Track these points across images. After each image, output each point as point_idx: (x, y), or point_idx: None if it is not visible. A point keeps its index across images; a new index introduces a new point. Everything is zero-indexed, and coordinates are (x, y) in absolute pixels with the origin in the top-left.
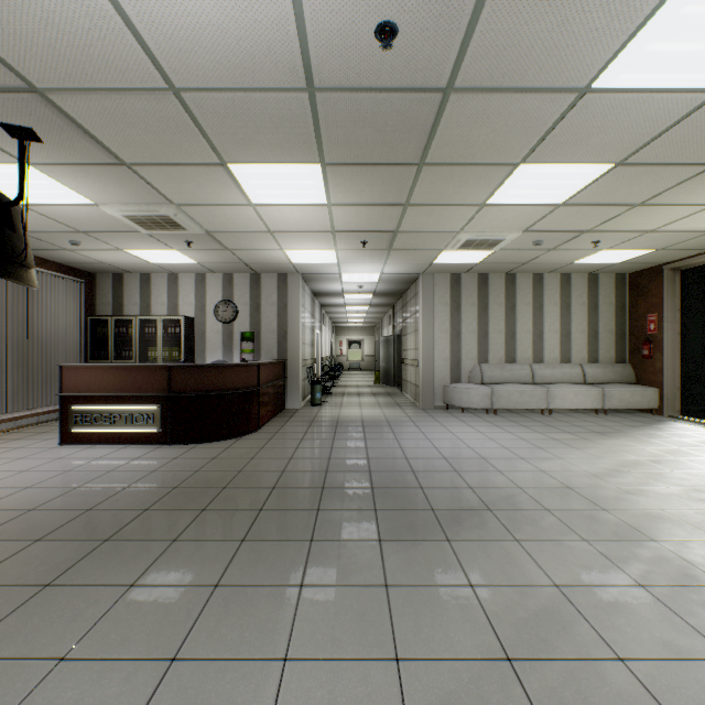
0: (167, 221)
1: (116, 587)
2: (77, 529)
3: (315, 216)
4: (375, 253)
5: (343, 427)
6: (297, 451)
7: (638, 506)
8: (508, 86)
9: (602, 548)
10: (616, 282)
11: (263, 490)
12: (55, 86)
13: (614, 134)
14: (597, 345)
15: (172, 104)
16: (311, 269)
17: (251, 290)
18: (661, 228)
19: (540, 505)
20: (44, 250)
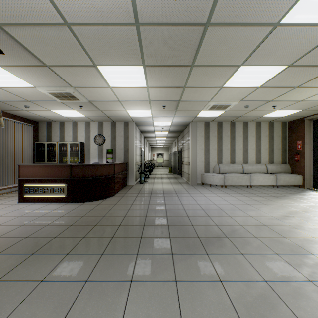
0: (70, 96)
1: (33, 282)
2: (19, 247)
3: (141, 93)
4: (169, 112)
5: (154, 194)
6: (132, 206)
7: (300, 235)
8: (238, 22)
9: (286, 258)
10: (282, 126)
11: (114, 226)
12: (6, 22)
13: (289, 49)
14: (273, 155)
15: (67, 32)
16: (139, 119)
17: (111, 129)
18: (306, 99)
19: (252, 234)
20: (13, 110)
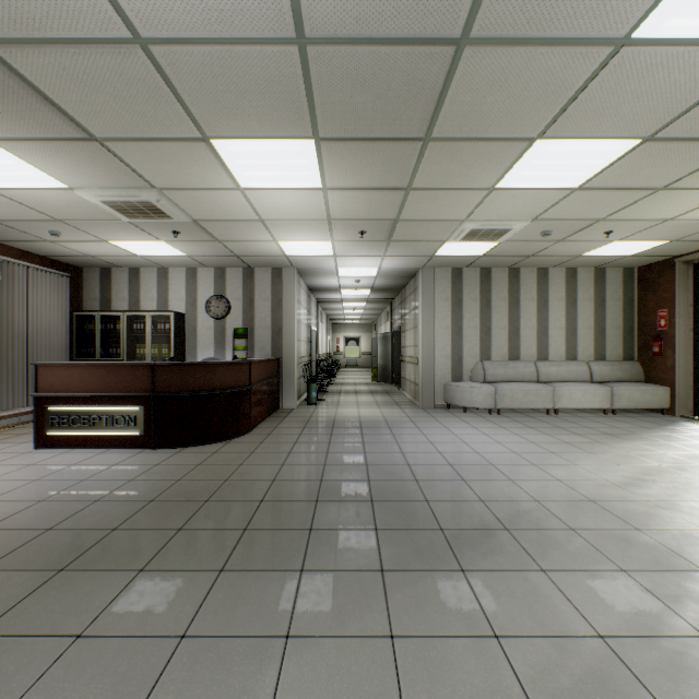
0: (150, 208)
1: (58, 639)
2: (30, 555)
3: (309, 202)
4: (373, 245)
5: (339, 429)
6: (290, 456)
7: (674, 524)
8: (533, 36)
9: (645, 581)
10: (624, 276)
11: (250, 504)
12: None
13: (647, 101)
14: (604, 342)
15: (140, 60)
16: (306, 262)
17: (244, 284)
18: (680, 216)
19: (563, 522)
20: (24, 242)
